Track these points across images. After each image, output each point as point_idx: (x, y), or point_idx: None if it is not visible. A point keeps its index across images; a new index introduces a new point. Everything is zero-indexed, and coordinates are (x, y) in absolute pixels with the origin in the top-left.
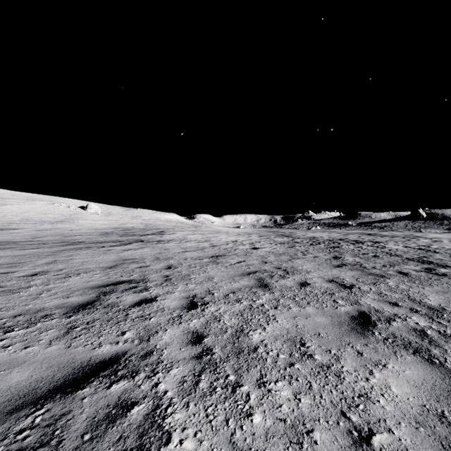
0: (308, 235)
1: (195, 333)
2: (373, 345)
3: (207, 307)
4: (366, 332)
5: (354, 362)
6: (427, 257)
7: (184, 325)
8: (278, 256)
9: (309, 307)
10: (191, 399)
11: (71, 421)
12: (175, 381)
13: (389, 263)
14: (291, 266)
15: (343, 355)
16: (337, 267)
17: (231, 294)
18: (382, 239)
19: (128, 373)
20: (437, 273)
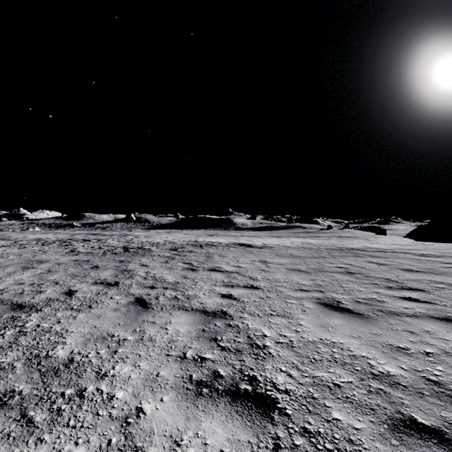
0: (30, 237)
1: (16, 283)
2: (100, 270)
3: (5, 279)
4: (97, 269)
5: (94, 273)
6: (128, 245)
7: (4, 284)
8: (19, 255)
9: (70, 269)
10: (44, 287)
11: (3, 298)
12: (31, 288)
13: (107, 250)
14: (41, 258)
15: (91, 273)
16: (76, 255)
17: (13, 274)
18: (105, 237)
19: (4, 293)
20: (129, 251)
